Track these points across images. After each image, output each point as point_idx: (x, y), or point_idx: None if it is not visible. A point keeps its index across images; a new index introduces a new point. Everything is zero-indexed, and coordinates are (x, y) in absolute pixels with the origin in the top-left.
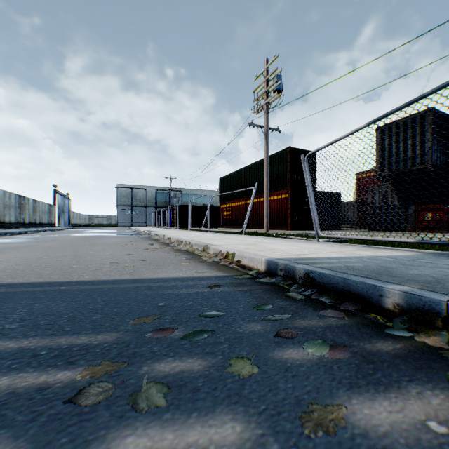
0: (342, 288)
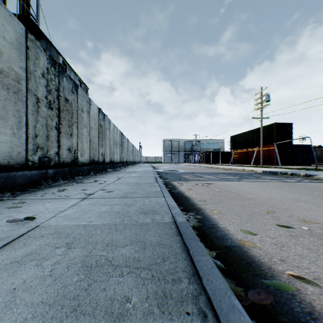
0: (273, 173)
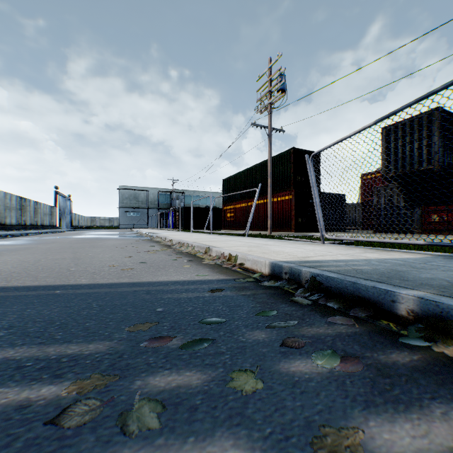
0: (351, 293)
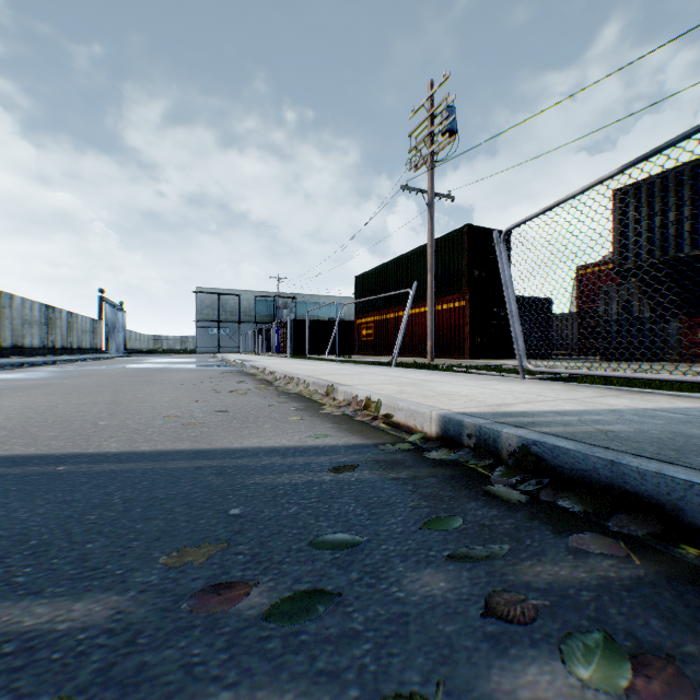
0: (606, 482)
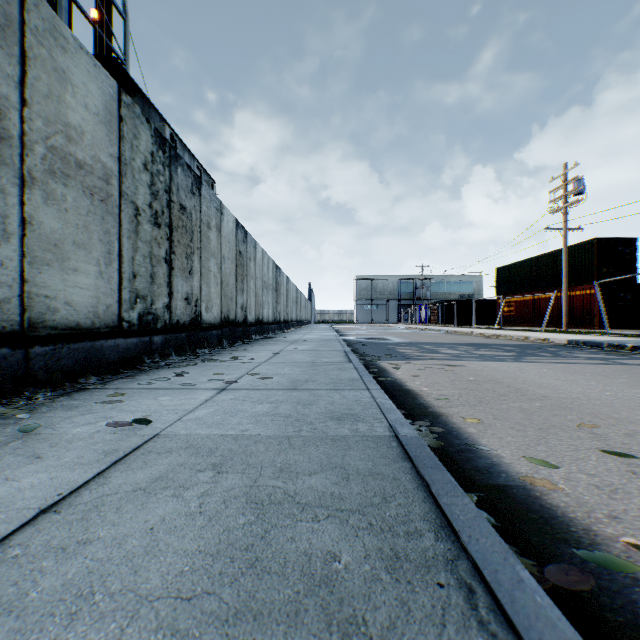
0: (593, 345)
